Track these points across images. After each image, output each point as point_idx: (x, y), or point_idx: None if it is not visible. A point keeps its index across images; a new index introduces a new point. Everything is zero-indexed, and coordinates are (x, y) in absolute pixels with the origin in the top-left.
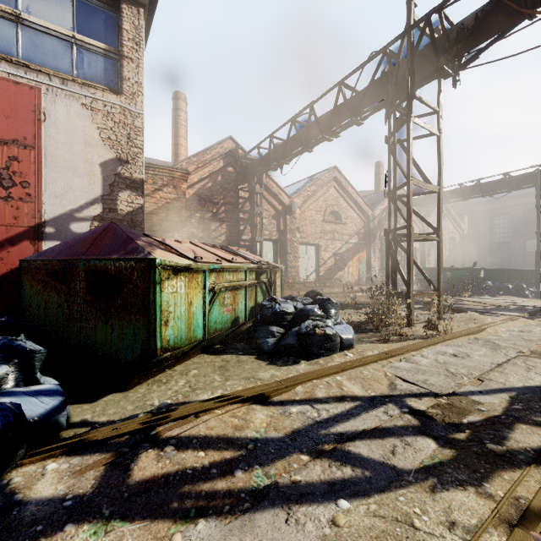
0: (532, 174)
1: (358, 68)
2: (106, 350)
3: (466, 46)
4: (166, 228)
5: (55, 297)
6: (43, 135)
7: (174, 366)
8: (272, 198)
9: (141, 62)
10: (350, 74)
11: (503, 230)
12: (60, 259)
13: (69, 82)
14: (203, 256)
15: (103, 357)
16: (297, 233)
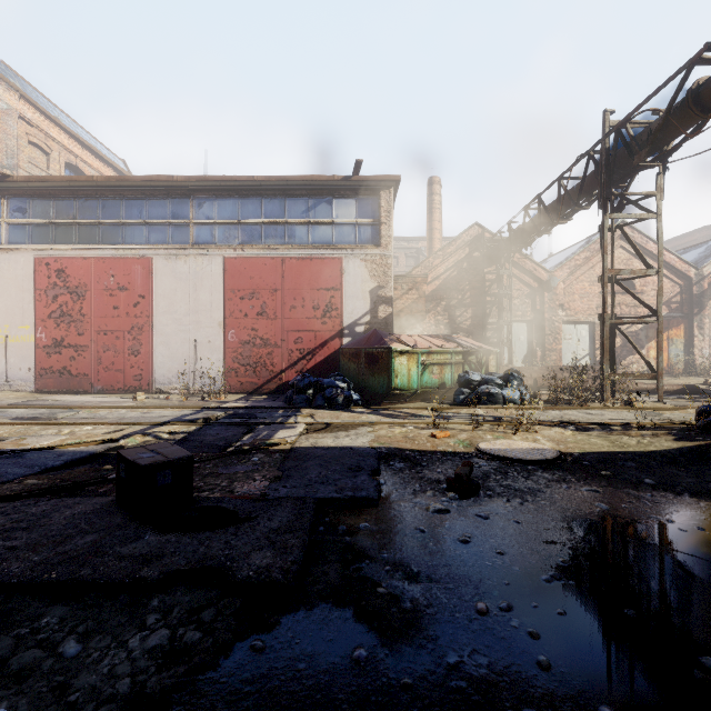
0: None
1: (570, 167)
2: (373, 388)
3: (661, 142)
4: (410, 322)
5: (353, 365)
6: (344, 282)
7: (404, 404)
8: (525, 275)
9: (391, 222)
10: (565, 172)
11: None
12: (355, 348)
13: (355, 249)
14: (420, 345)
15: (372, 391)
16: (560, 311)
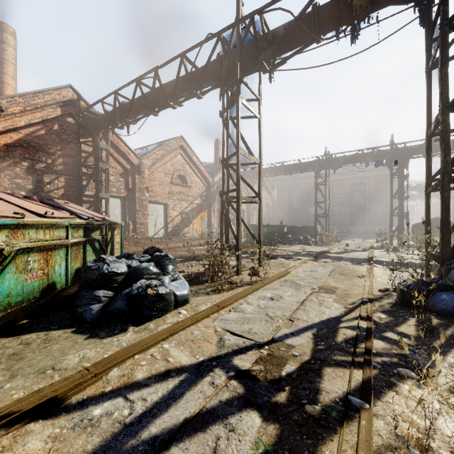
0: (313, 162)
1: (198, 44)
2: None
3: (278, 51)
4: None
5: None
6: None
7: None
8: (120, 156)
9: None
10: (190, 49)
11: (296, 199)
12: None
13: None
14: None
15: None
16: (146, 192)
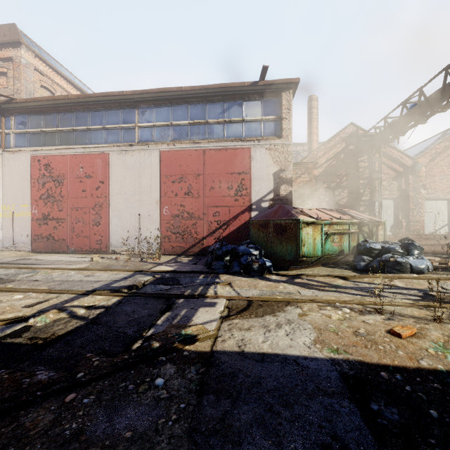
0: None
1: None
2: (281, 255)
3: None
4: (303, 199)
5: (262, 234)
6: (252, 167)
7: (307, 268)
8: (392, 162)
9: (291, 117)
10: None
11: None
12: (264, 220)
13: (261, 140)
14: (322, 217)
15: (279, 257)
16: (422, 190)
